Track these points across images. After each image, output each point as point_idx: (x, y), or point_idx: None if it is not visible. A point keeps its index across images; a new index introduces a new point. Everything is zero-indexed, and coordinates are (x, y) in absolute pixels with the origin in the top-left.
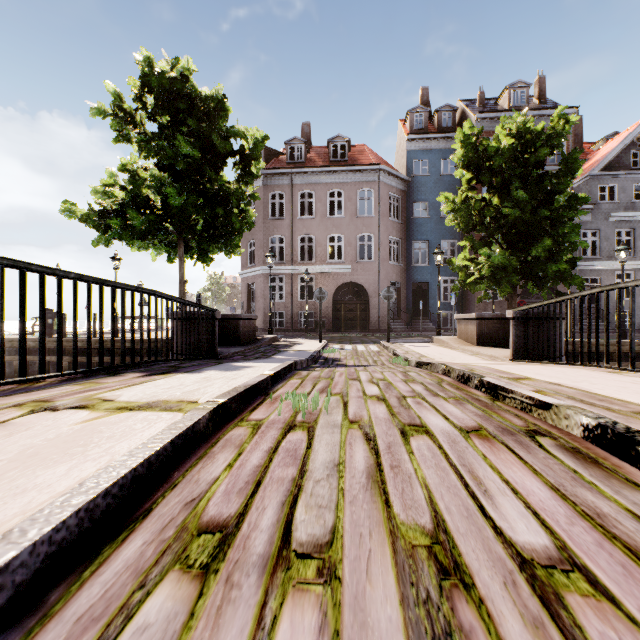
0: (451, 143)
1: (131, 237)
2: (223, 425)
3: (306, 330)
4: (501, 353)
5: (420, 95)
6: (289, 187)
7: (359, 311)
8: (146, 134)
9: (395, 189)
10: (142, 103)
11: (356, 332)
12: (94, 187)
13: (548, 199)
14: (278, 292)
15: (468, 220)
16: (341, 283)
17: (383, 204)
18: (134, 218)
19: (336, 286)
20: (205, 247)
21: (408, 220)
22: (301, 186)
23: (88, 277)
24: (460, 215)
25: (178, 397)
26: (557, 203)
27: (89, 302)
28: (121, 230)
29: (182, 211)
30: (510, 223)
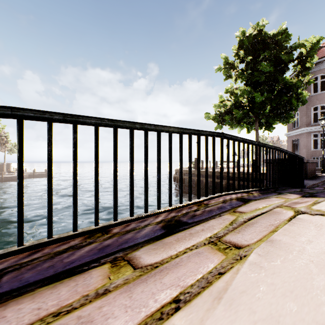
0: None
1: (234, 123)
2: None
3: None
4: None
5: None
6: None
7: None
8: (242, 70)
9: None
10: (238, 56)
11: None
12: (214, 104)
13: None
14: (319, 143)
15: None
16: None
17: None
18: (236, 113)
19: None
20: (270, 121)
21: None
22: None
23: (260, 143)
24: None
25: None
26: None
27: (259, 155)
28: (229, 120)
29: (260, 104)
30: None
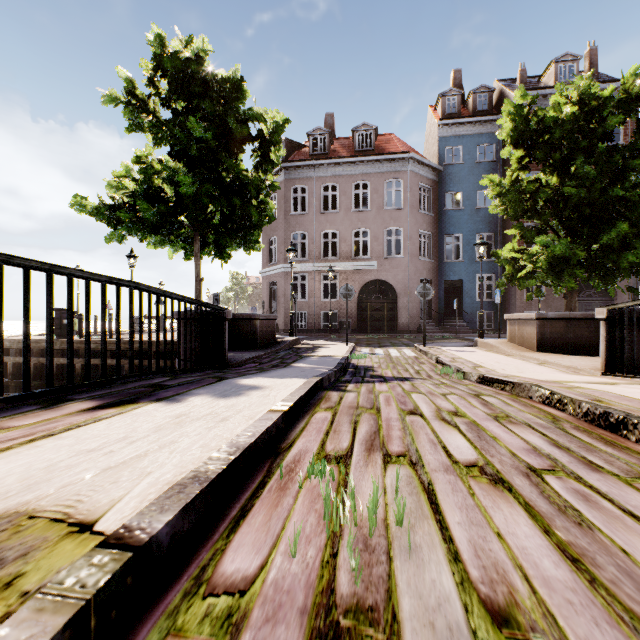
0: (488, 127)
1: (142, 231)
2: (133, 624)
3: (330, 331)
4: (580, 363)
5: (452, 78)
6: (312, 180)
7: (386, 311)
8: (157, 118)
9: (425, 179)
10: (155, 88)
11: (383, 333)
12: (108, 181)
13: (618, 177)
14: (300, 291)
15: (518, 205)
16: (367, 281)
17: (412, 195)
18: (144, 210)
19: (361, 284)
20: (222, 242)
21: (439, 212)
22: (324, 179)
23: (23, 260)
24: (508, 199)
25: (72, 495)
26: (628, 182)
27: (26, 296)
28: (132, 224)
29: (196, 202)
30: (572, 206)
